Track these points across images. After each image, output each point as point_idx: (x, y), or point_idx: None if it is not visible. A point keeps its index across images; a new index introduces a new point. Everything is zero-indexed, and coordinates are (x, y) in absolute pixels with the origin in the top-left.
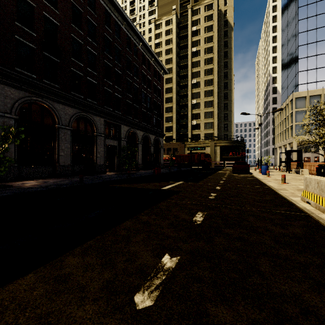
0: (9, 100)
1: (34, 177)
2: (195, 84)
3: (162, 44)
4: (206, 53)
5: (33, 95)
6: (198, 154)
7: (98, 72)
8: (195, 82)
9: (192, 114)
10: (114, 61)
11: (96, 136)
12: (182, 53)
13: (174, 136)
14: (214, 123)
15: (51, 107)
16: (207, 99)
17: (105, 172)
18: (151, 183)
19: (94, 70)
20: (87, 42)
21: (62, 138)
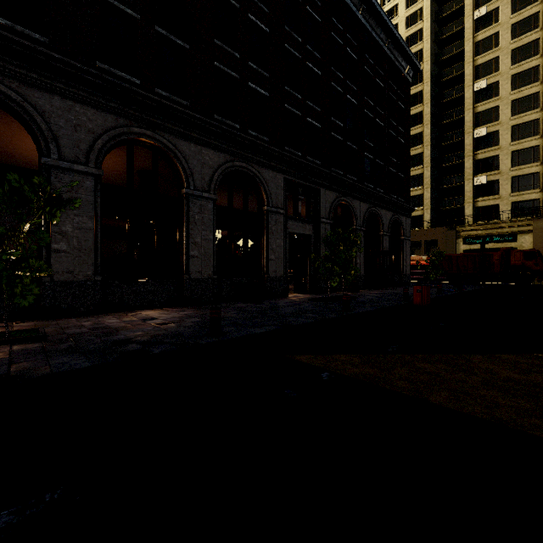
0: (85, 134)
1: (138, 304)
2: (484, 91)
3: (399, 28)
4: (517, 9)
5: (135, 124)
6: (502, 252)
7: (271, 72)
8: (485, 86)
9: (475, 162)
10: (305, 46)
11: (267, 213)
12: (446, 31)
13: (428, 215)
14: (541, 175)
15: (171, 150)
16: (520, 118)
17: (287, 293)
18: (453, 354)
19: (262, 68)
20: (248, 6)
21: (195, 219)
